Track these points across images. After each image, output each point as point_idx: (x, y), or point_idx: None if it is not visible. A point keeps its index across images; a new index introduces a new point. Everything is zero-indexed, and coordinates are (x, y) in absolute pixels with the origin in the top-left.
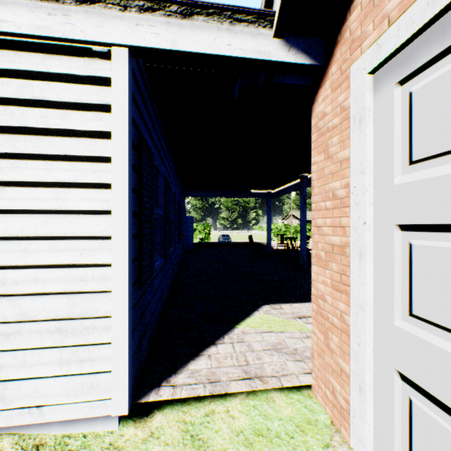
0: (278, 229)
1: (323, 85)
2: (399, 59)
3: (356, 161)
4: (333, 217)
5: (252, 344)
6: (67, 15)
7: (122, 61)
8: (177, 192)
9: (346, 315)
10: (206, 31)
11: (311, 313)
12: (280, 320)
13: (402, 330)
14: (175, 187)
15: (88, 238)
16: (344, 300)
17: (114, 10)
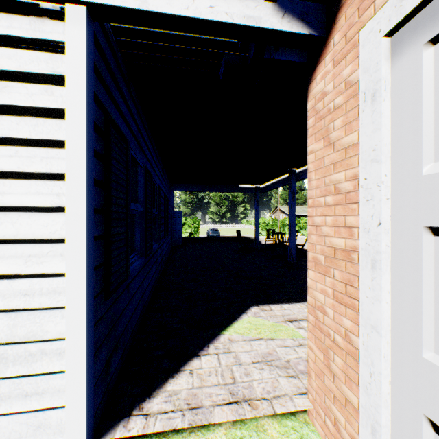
0: (266, 223)
1: (323, 60)
2: (431, 10)
3: (368, 146)
4: (336, 215)
5: (240, 356)
6: None
7: (78, 22)
8: (163, 187)
9: (353, 335)
10: None
11: (308, 326)
12: (270, 325)
13: (436, 367)
14: (160, 181)
15: (35, 242)
16: (350, 316)
17: None
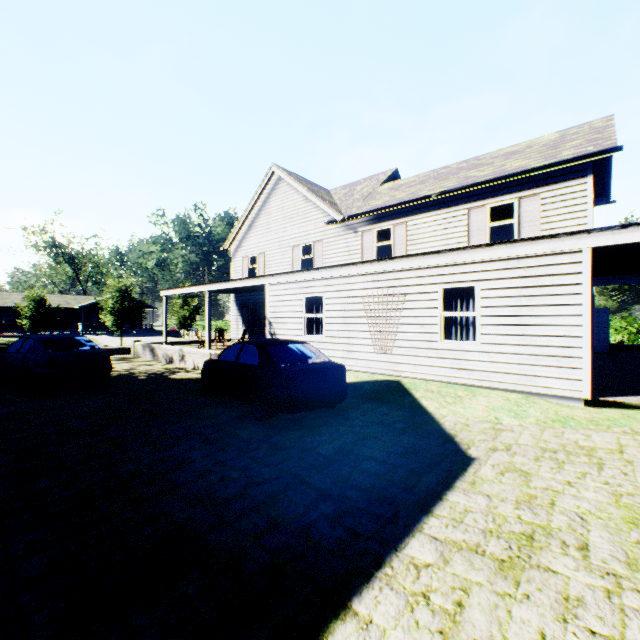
0: None
1: None
2: None
3: None
4: None
5: None
6: (562, 242)
7: (587, 253)
8: None
9: None
10: (635, 232)
11: None
12: None
13: None
14: None
15: (570, 326)
16: None
17: (584, 235)
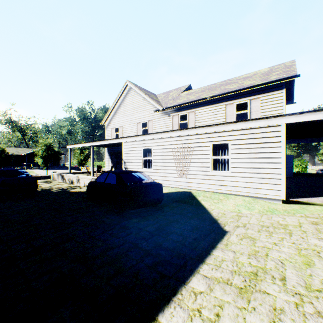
0: None
1: None
2: None
3: None
4: None
5: None
6: (271, 120)
7: (283, 126)
8: None
9: None
10: (306, 116)
11: None
12: None
13: None
14: None
15: (275, 163)
16: None
17: (281, 117)
